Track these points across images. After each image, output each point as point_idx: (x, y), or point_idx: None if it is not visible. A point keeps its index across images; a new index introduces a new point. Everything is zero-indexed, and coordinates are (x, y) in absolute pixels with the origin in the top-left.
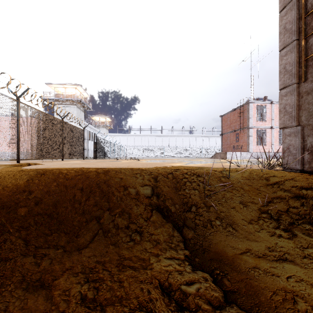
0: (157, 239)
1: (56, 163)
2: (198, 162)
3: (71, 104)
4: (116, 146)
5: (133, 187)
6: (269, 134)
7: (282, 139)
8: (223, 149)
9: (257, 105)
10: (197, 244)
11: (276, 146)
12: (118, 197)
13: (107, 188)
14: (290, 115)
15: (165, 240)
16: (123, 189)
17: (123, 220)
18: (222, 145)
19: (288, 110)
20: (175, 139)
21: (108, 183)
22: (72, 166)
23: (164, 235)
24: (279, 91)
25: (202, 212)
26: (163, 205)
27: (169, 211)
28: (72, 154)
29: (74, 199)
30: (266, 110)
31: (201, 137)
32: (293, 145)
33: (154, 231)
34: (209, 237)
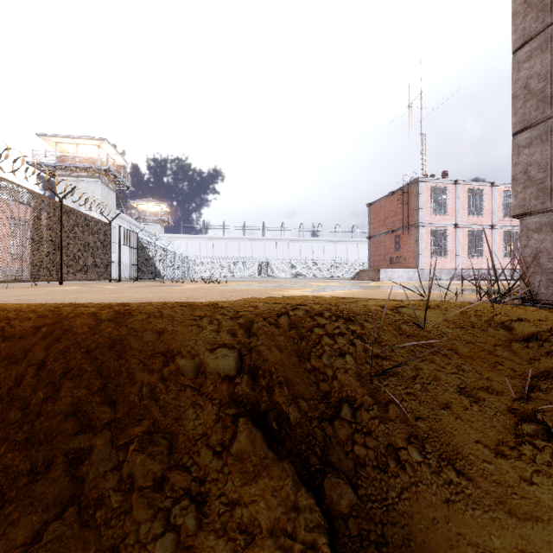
0: (250, 526)
1: (33, 291)
2: (334, 288)
3: (90, 176)
4: (178, 257)
5: (189, 353)
6: (451, 237)
7: (521, 239)
8: (372, 263)
9: (431, 186)
10: (371, 538)
11: (463, 259)
12: (144, 386)
13: (115, 359)
14: (539, 187)
15: (272, 529)
16: (162, 360)
17: (152, 460)
18: (371, 255)
19: (536, 176)
20: (288, 246)
21: (120, 346)
22: (57, 297)
23: (269, 507)
24: (513, 137)
25: (370, 422)
26: (266, 404)
27: (284, 420)
28: (84, 272)
29: (10, 397)
30: (447, 195)
31: (332, 243)
32: (548, 252)
33: (240, 494)
34: (399, 509)
